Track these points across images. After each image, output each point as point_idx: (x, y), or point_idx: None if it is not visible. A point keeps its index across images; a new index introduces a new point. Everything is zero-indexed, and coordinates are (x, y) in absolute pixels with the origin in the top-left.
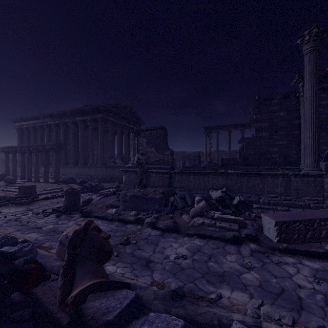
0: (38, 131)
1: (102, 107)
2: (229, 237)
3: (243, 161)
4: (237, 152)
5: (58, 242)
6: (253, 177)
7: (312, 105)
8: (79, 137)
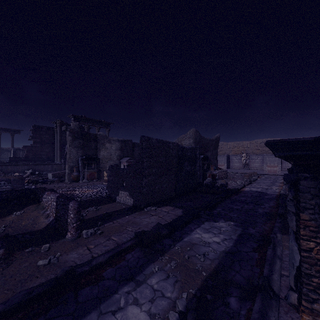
0: None
1: None
2: (41, 179)
3: (25, 159)
4: (2, 150)
5: None
6: (40, 165)
7: (59, 143)
8: None
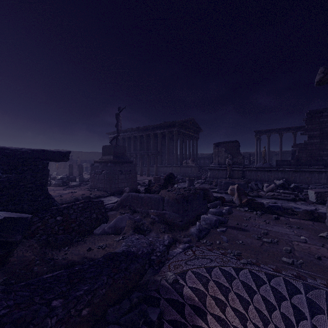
0: (126, 141)
1: (177, 123)
2: (290, 198)
3: (295, 162)
4: (288, 153)
5: (229, 190)
6: (304, 173)
7: None
8: (158, 144)
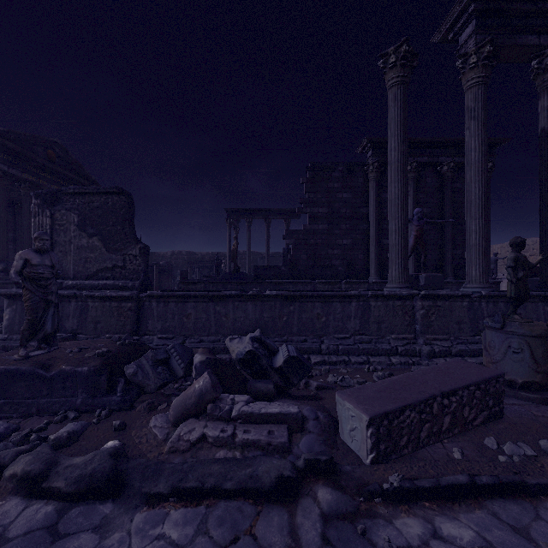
0: None
1: None
2: (268, 482)
3: (289, 271)
4: (280, 256)
5: None
6: (310, 302)
7: (399, 177)
8: None
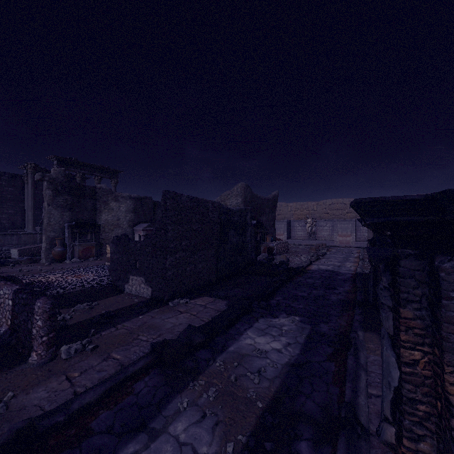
0: None
1: None
2: None
3: None
4: None
5: None
6: None
7: (32, 200)
8: None
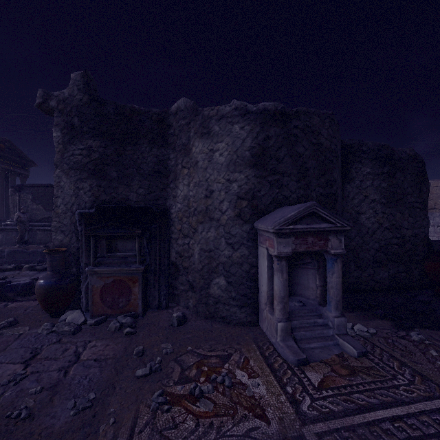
0: None
1: None
2: None
3: None
4: None
5: None
6: None
7: None
8: None
